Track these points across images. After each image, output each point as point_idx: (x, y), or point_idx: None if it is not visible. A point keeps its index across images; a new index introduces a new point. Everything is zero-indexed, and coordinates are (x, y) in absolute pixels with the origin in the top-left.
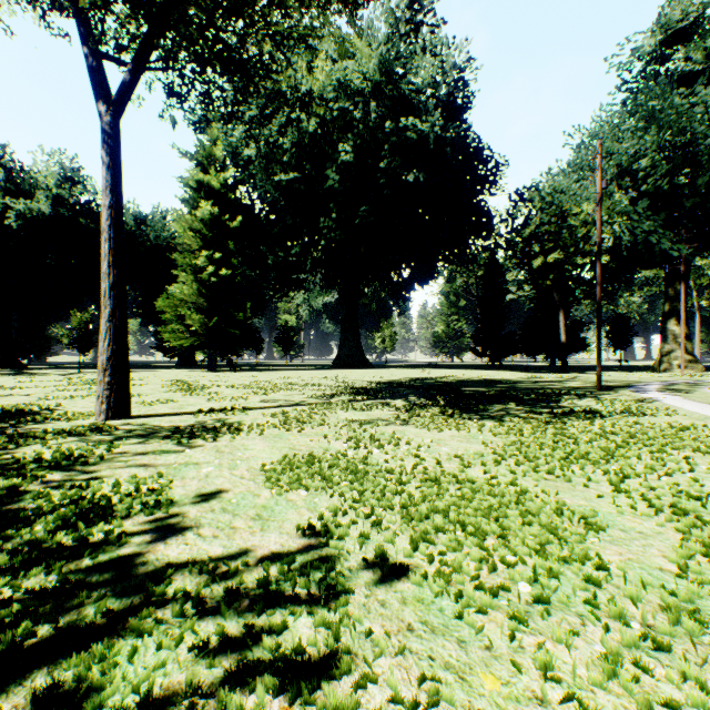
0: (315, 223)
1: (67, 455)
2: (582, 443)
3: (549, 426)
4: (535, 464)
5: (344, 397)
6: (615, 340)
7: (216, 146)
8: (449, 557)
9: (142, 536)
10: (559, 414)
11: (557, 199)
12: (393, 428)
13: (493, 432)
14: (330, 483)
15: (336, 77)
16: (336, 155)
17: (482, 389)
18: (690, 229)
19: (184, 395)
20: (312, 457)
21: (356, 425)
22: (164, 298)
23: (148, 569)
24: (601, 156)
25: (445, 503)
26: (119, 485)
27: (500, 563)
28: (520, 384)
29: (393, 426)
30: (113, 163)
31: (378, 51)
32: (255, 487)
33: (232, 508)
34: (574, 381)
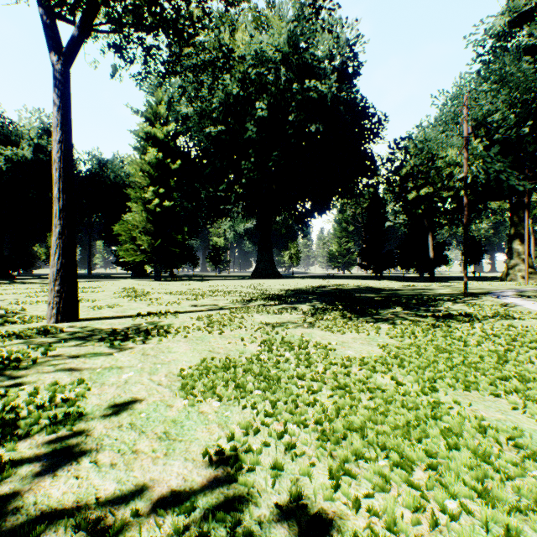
0: (238, 165)
1: (3, 358)
2: (473, 346)
3: (437, 329)
4: (437, 368)
5: (260, 302)
6: (470, 256)
7: (161, 106)
8: (377, 500)
9: (32, 464)
10: (441, 317)
11: (426, 146)
12: (301, 331)
13: (389, 334)
14: (243, 391)
15: (254, 48)
16: (254, 112)
17: (371, 296)
18: (532, 169)
19: (129, 300)
20: (228, 361)
21: (269, 328)
22: (120, 224)
23: (16, 522)
24: (468, 107)
25: (360, 418)
26: (35, 394)
27: (440, 511)
28: (401, 291)
29: (301, 329)
30: (63, 104)
31: (287, 27)
32: (170, 396)
33: (140, 423)
34: (442, 288)
